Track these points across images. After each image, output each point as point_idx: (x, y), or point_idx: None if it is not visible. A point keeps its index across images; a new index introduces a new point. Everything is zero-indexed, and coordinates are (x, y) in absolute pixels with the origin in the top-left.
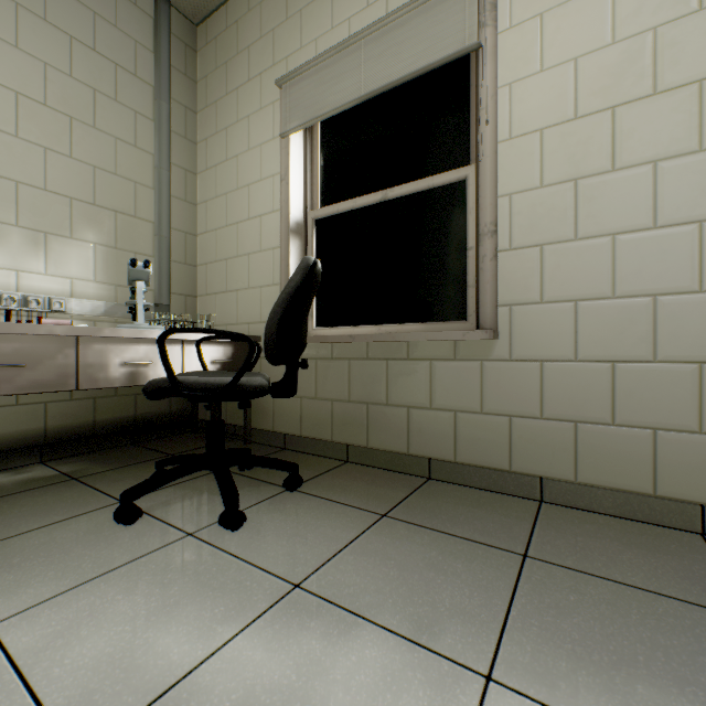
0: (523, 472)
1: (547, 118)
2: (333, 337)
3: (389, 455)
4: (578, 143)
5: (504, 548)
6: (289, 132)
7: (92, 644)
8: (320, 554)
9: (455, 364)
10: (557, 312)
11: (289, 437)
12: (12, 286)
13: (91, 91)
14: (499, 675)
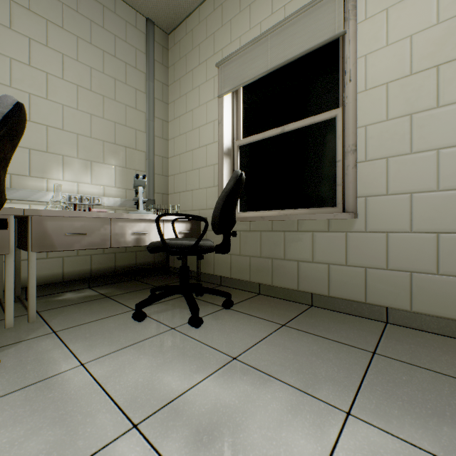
0: (374, 304)
1: (391, 75)
2: (251, 217)
3: (286, 290)
4: (412, 91)
5: (360, 348)
6: (223, 94)
7: (132, 376)
8: (246, 343)
9: (328, 234)
10: (398, 201)
11: (223, 278)
12: (75, 191)
13: (113, 80)
14: (354, 413)
